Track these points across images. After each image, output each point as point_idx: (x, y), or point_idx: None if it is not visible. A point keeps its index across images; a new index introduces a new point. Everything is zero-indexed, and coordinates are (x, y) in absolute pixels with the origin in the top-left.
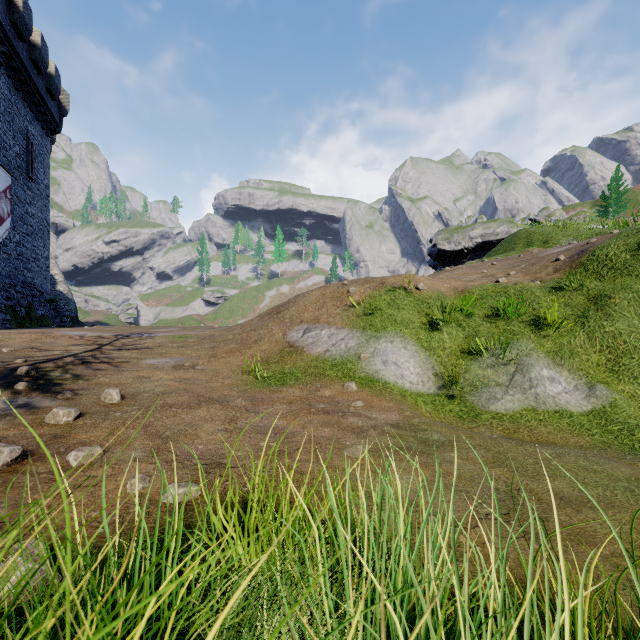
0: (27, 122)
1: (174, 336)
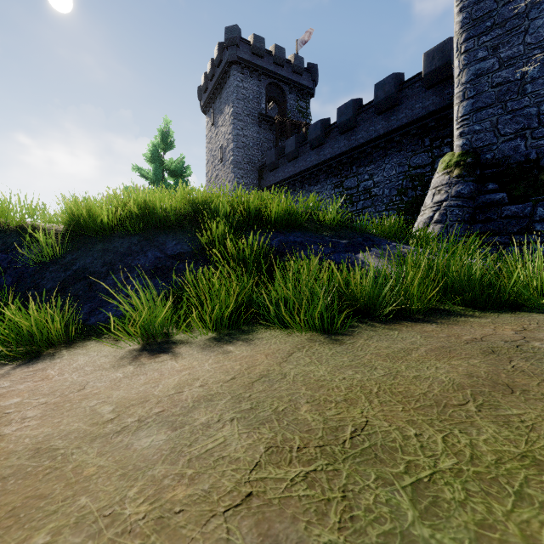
0: None
1: None
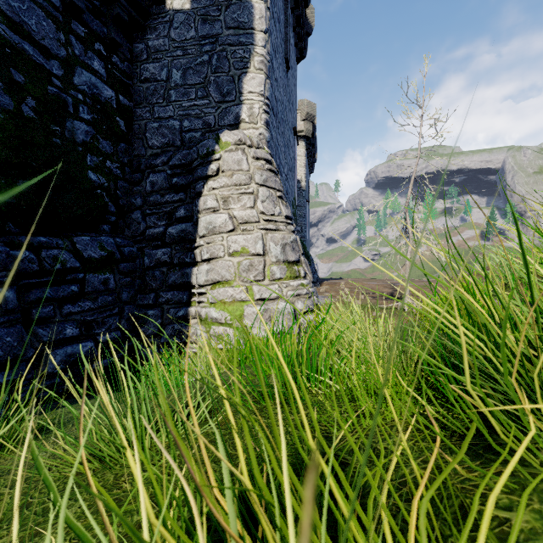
0: (308, 175)
1: (419, 285)
